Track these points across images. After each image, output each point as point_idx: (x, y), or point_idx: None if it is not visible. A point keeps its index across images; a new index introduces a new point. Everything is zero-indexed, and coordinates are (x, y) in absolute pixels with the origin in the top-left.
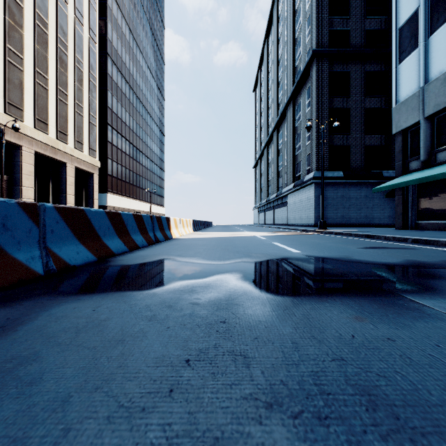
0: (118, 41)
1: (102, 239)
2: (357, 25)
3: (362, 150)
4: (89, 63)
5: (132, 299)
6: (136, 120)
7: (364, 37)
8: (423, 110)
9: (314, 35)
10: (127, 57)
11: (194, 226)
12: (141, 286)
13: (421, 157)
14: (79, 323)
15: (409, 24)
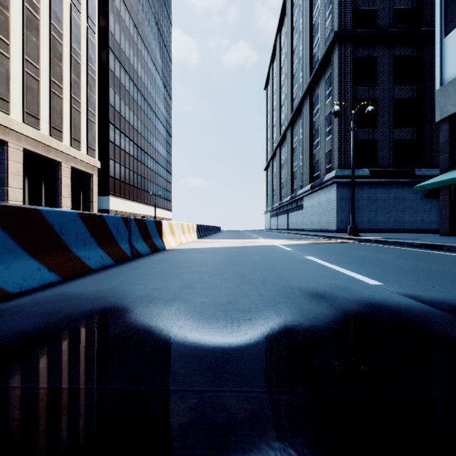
0: (121, 35)
1: None
2: (384, 3)
3: (391, 146)
4: (87, 54)
5: None
6: (141, 120)
7: (392, 17)
8: None
9: (336, 16)
10: (131, 52)
11: (199, 232)
12: None
13: None
14: None
15: None
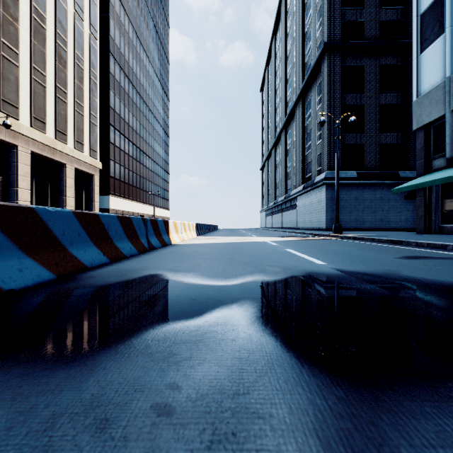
0: (120, 39)
1: (67, 248)
2: (371, 16)
3: (377, 149)
4: (90, 60)
5: (38, 387)
6: (140, 121)
7: (379, 29)
8: (449, 102)
9: (326, 28)
10: (131, 56)
11: (198, 230)
12: (81, 341)
13: (447, 154)
14: None
15: (432, 8)
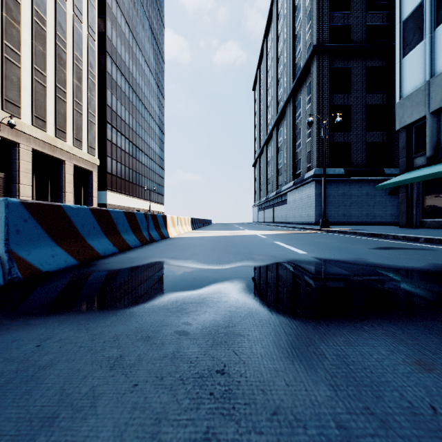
0: (117, 39)
1: (85, 239)
2: (358, 20)
3: (364, 147)
4: (88, 60)
5: (99, 324)
6: (136, 119)
7: (365, 32)
8: (429, 104)
9: (315, 31)
10: (127, 55)
11: (193, 224)
12: (117, 302)
13: (426, 153)
14: (3, 374)
15: (414, 16)
